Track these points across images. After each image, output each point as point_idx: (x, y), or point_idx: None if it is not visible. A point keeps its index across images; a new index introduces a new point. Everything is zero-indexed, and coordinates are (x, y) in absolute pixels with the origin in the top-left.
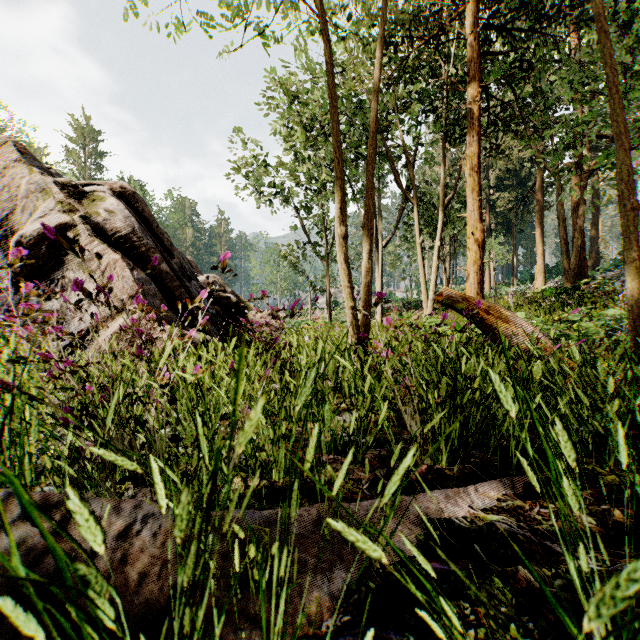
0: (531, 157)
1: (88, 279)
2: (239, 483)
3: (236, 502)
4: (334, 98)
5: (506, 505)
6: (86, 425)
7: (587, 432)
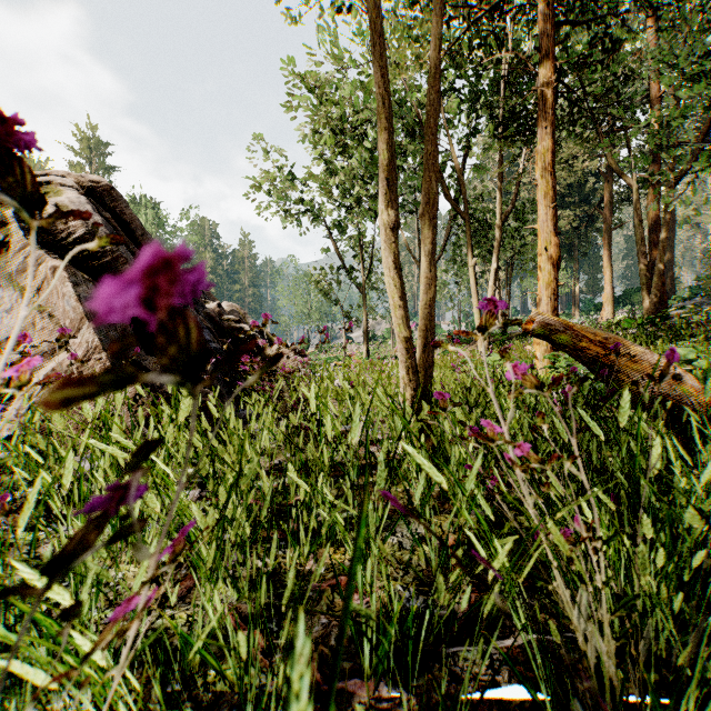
0: (598, 169)
1: (20, 299)
2: None
3: None
4: None
5: None
6: None
7: None
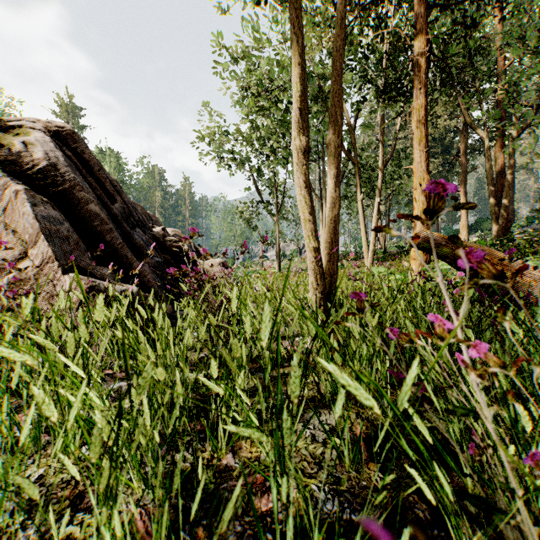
0: (456, 126)
1: None
2: None
3: None
4: None
5: None
6: None
7: None
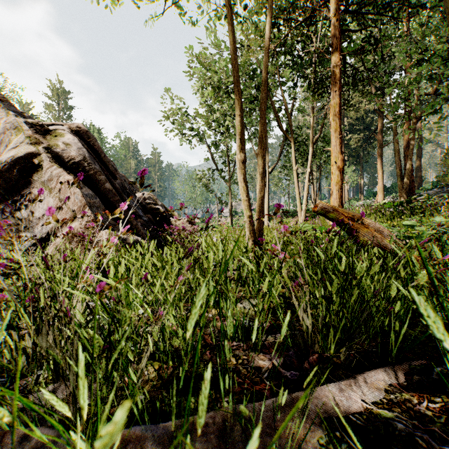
0: (374, 109)
1: (48, 194)
2: (153, 373)
3: (148, 395)
4: (236, 52)
5: (395, 398)
6: (10, 326)
7: (444, 319)
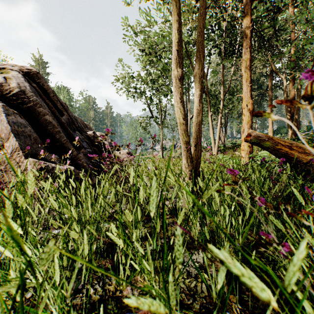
0: (266, 72)
1: None
2: None
3: None
4: None
5: None
6: None
7: None
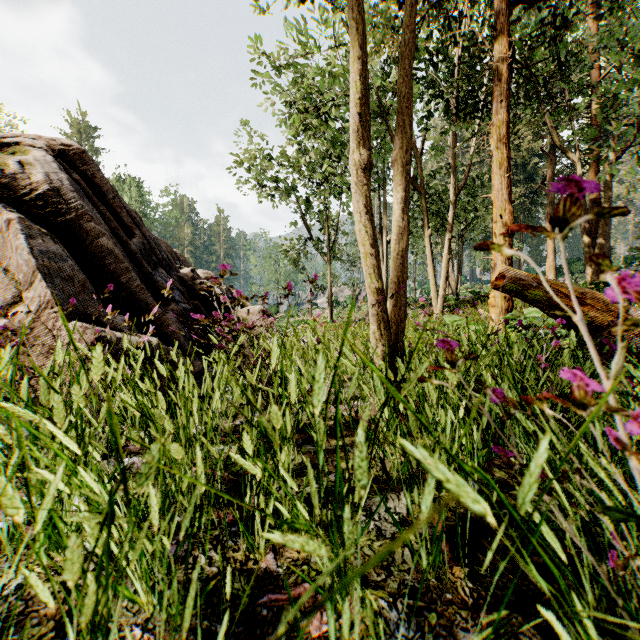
0: (542, 149)
1: None
2: None
3: None
4: None
5: None
6: None
7: None
